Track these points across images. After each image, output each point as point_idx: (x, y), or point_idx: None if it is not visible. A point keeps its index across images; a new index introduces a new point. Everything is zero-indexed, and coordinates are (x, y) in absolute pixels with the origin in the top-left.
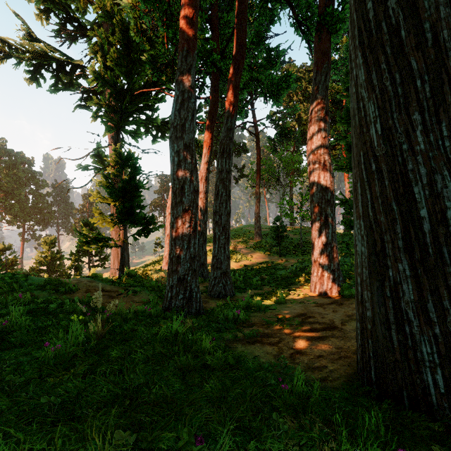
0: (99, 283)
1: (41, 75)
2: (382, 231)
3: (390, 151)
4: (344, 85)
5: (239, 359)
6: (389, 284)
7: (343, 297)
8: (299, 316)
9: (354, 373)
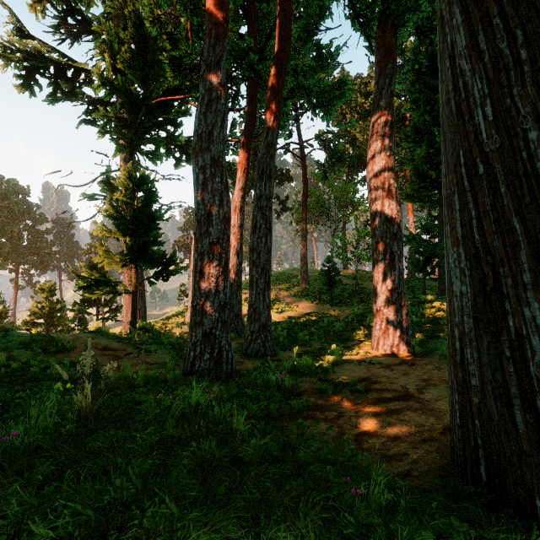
0: (102, 340)
1: (36, 81)
2: (497, 261)
3: (508, 143)
4: (411, 96)
5: (286, 445)
6: (508, 338)
7: (414, 355)
8: (362, 381)
9: (448, 465)
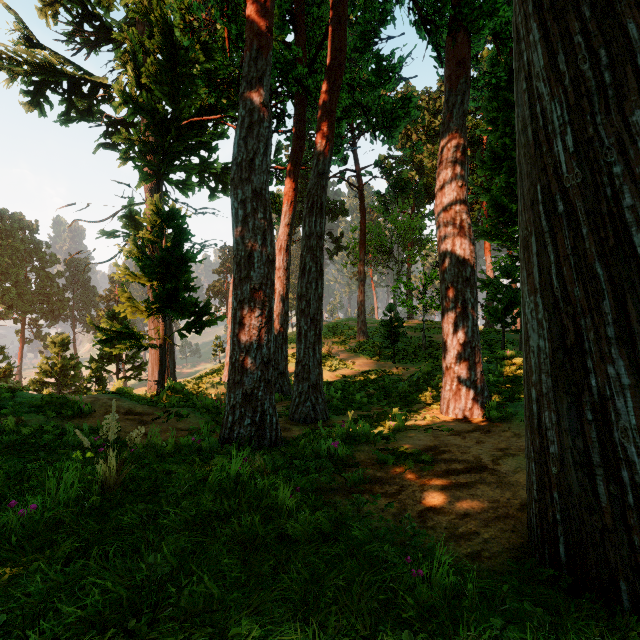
0: (125, 402)
1: (46, 99)
2: (578, 312)
3: (591, 178)
4: (487, 115)
5: (339, 522)
6: (590, 399)
7: (490, 420)
8: (428, 451)
9: (525, 545)
